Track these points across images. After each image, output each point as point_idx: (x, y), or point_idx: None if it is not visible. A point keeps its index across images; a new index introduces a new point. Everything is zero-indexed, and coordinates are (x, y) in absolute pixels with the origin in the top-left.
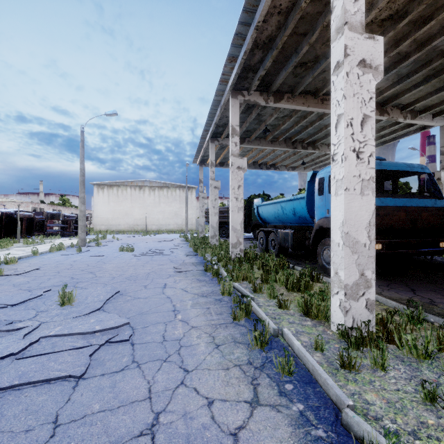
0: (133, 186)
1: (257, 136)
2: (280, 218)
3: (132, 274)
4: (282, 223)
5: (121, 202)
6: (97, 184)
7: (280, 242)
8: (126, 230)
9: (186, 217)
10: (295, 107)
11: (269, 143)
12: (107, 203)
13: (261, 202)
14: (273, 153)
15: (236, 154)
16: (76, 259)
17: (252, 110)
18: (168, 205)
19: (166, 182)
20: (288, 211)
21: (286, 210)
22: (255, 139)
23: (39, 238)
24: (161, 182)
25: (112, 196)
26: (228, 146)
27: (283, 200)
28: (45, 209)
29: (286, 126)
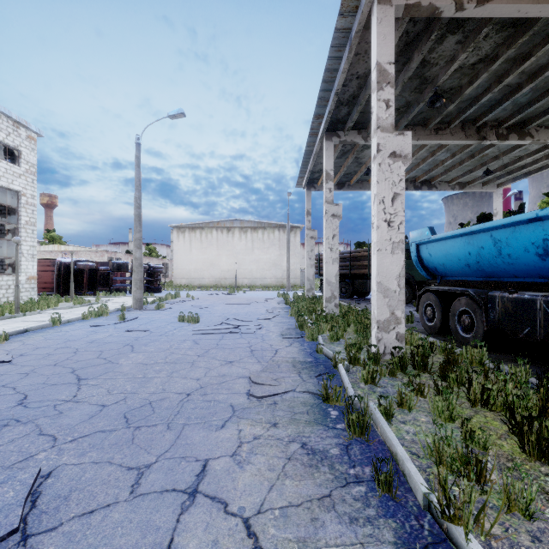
0: (220, 227)
1: (408, 122)
2: (484, 265)
3: (150, 395)
4: (485, 277)
5: (205, 249)
6: (177, 227)
7: (498, 321)
8: (211, 285)
9: (287, 268)
10: (526, 12)
11: (431, 134)
12: (188, 251)
13: (430, 234)
14: (432, 158)
15: (387, 125)
16: (99, 337)
17: (413, 51)
18: (263, 251)
19: (262, 221)
20: (521, 249)
21: (513, 246)
22: (405, 127)
23: (100, 295)
24: (254, 221)
25: (195, 242)
26: (354, 149)
27: (504, 222)
28: (122, 259)
29: (472, 91)
